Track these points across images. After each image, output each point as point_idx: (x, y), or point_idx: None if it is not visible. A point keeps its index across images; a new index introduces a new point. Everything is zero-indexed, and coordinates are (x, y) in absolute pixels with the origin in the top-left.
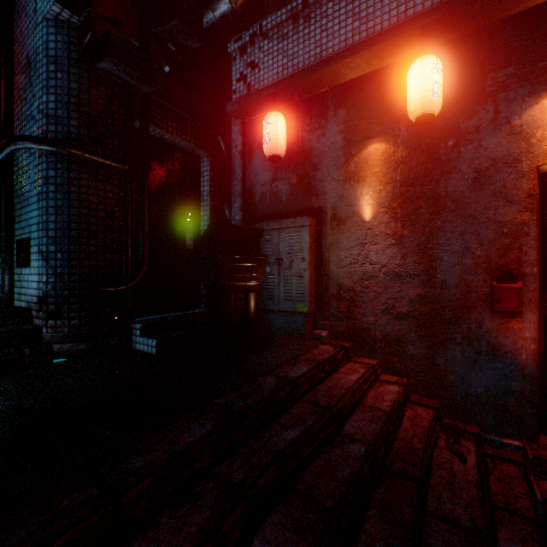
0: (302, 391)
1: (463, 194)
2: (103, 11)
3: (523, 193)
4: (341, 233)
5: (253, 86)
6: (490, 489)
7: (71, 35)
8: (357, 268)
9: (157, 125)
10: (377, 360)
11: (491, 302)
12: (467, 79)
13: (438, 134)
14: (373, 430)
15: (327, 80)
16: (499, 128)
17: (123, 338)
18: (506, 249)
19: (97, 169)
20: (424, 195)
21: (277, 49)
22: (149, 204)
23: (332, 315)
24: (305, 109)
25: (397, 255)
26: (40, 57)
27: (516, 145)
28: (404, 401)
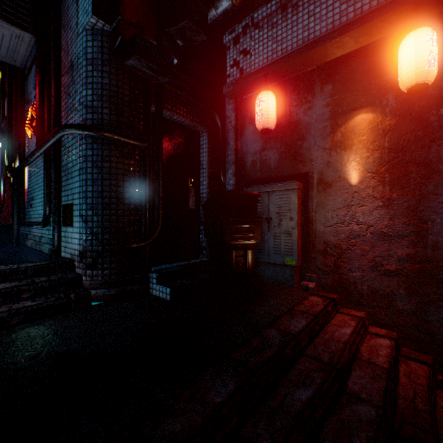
0: (303, 345)
1: None
2: (130, 18)
3: None
4: (327, 196)
5: (245, 70)
6: None
7: (104, 40)
8: (343, 228)
9: (168, 108)
10: (364, 312)
11: None
12: None
13: (430, 102)
14: (377, 389)
15: (315, 60)
16: None
17: (142, 284)
18: None
19: (123, 148)
20: (414, 160)
21: (267, 36)
22: (162, 174)
23: (318, 269)
24: (292, 87)
25: (384, 216)
26: (81, 60)
27: None
28: (396, 355)
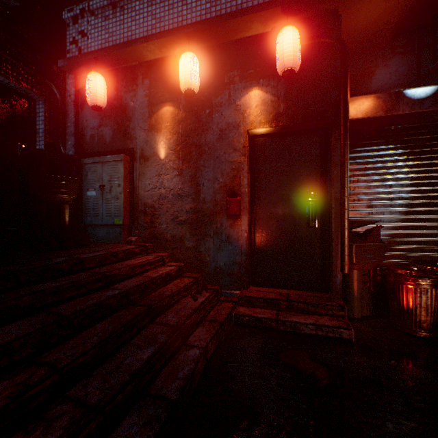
0: (89, 266)
1: (214, 144)
2: None
3: (241, 145)
4: (146, 167)
5: (83, 50)
6: (209, 314)
7: None
8: (156, 192)
9: None
10: (167, 253)
11: (226, 210)
12: (216, 73)
13: (202, 105)
14: (134, 284)
15: (135, 57)
16: (231, 106)
17: None
18: (234, 178)
19: None
20: (194, 143)
21: (101, 25)
22: None
23: (140, 226)
24: (123, 75)
25: (179, 182)
26: None
27: (238, 117)
28: (178, 275)
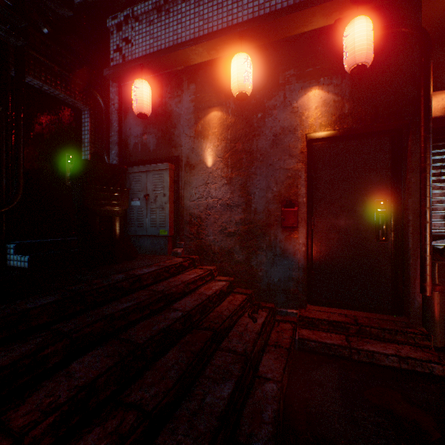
0: (146, 284)
1: (267, 150)
2: None
3: (298, 151)
4: (192, 176)
5: (127, 57)
6: (270, 337)
7: None
8: (203, 201)
9: (35, 76)
10: (215, 266)
11: (281, 221)
12: (269, 74)
13: (253, 108)
14: (193, 304)
15: (181, 61)
16: (286, 108)
17: None
18: (290, 187)
19: None
20: (244, 150)
21: (145, 31)
22: (24, 142)
23: (186, 237)
24: (167, 81)
25: (228, 191)
26: None
27: (295, 120)
28: (229, 291)
